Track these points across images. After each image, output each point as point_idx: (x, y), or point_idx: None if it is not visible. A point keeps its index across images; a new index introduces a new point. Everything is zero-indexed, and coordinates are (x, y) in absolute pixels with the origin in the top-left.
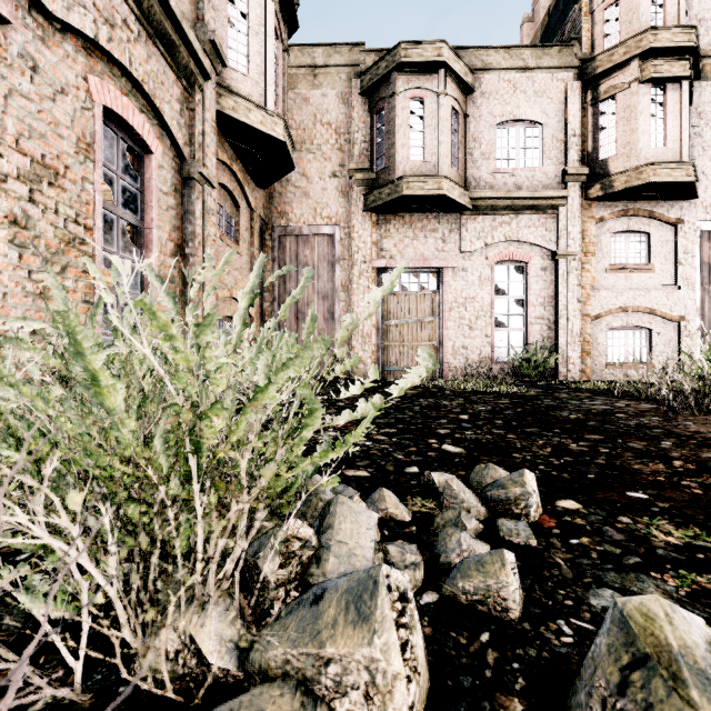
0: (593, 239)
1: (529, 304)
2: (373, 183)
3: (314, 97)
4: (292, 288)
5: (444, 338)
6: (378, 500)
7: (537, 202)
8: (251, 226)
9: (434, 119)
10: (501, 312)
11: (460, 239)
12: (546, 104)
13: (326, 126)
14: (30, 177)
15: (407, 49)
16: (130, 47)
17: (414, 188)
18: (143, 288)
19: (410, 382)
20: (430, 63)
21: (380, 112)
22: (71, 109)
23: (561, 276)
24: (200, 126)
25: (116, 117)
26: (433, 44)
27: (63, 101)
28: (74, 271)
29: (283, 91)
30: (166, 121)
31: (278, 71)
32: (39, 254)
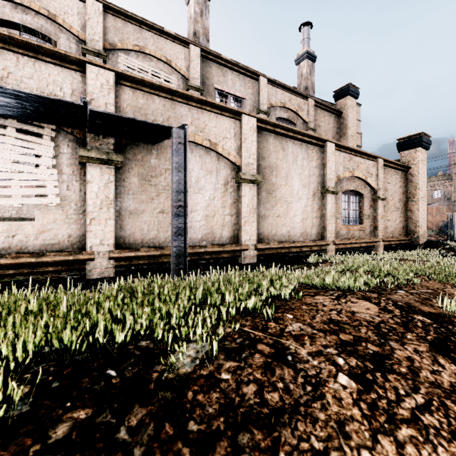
0: None
1: None
2: None
3: None
4: None
5: None
6: None
7: None
8: None
9: None
10: None
11: None
12: (443, 186)
13: None
14: None
15: None
16: None
17: None
18: None
19: None
20: None
21: None
22: None
23: None
24: None
25: None
26: None
27: None
28: None
29: None
30: None
31: None
32: None
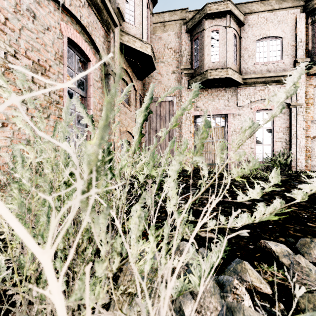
0: (312, 96)
1: (274, 131)
2: (192, 75)
3: (164, 36)
4: (154, 126)
5: (228, 149)
6: (240, 271)
7: (279, 78)
8: (135, 98)
9: (224, 40)
10: (259, 136)
11: (237, 99)
12: (284, 27)
13: (169, 49)
14: (32, 70)
15: (210, 6)
16: (80, 9)
17: (214, 75)
18: (87, 126)
19: (314, 187)
20: (222, 12)
21: (196, 40)
22: (52, 38)
23: (293, 116)
24: (112, 49)
25: (74, 43)
26: (224, 2)
27: (48, 34)
28: (54, 117)
29: (150, 33)
30: (97, 46)
31: (148, 23)
32: (36, 108)
